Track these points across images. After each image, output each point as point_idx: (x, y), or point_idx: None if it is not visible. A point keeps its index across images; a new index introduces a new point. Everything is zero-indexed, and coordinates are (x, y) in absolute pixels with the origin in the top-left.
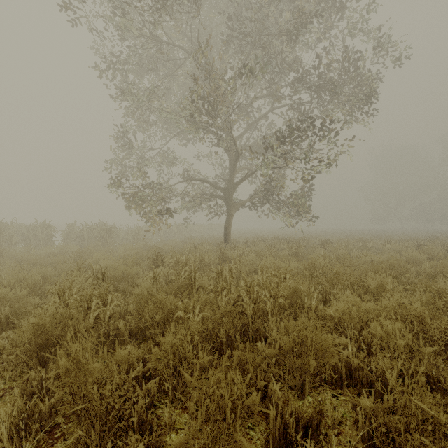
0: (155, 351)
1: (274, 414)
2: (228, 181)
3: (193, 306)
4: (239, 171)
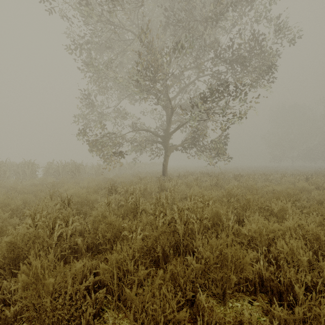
0: (102, 266)
1: (201, 324)
2: (165, 131)
3: (136, 227)
4: (173, 123)
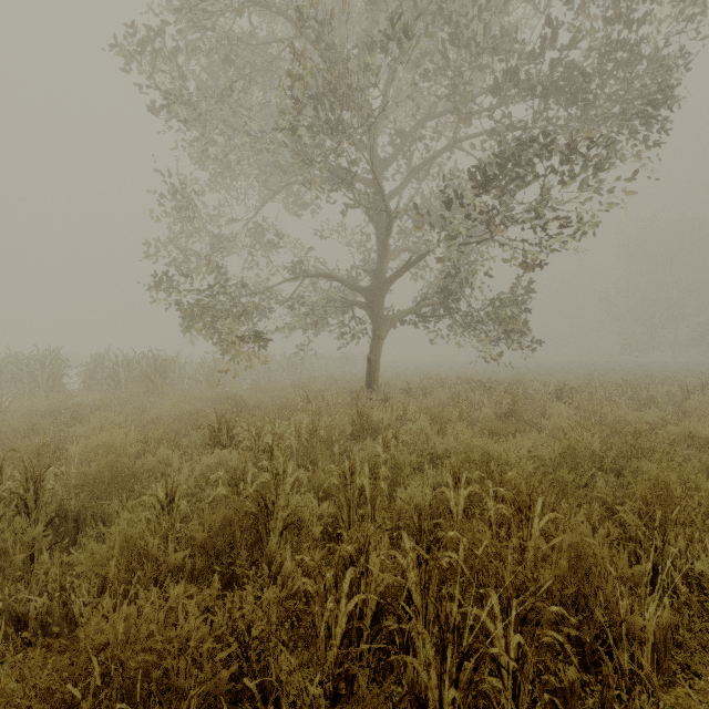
0: None
1: None
2: (374, 275)
3: None
4: (394, 257)
